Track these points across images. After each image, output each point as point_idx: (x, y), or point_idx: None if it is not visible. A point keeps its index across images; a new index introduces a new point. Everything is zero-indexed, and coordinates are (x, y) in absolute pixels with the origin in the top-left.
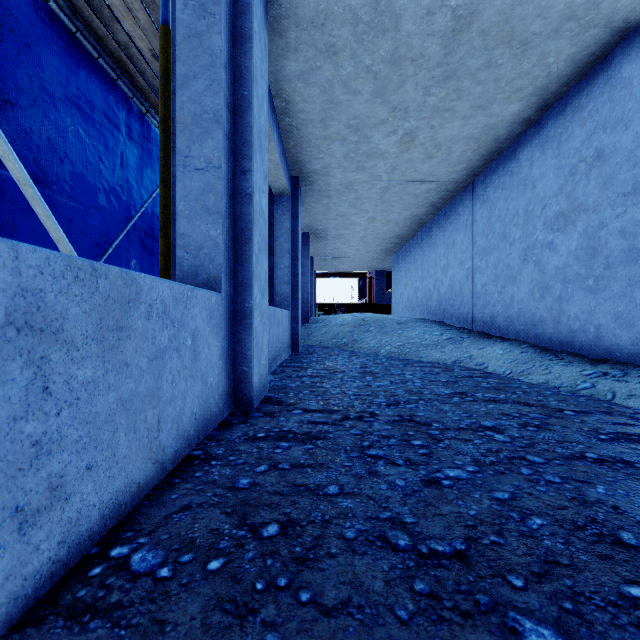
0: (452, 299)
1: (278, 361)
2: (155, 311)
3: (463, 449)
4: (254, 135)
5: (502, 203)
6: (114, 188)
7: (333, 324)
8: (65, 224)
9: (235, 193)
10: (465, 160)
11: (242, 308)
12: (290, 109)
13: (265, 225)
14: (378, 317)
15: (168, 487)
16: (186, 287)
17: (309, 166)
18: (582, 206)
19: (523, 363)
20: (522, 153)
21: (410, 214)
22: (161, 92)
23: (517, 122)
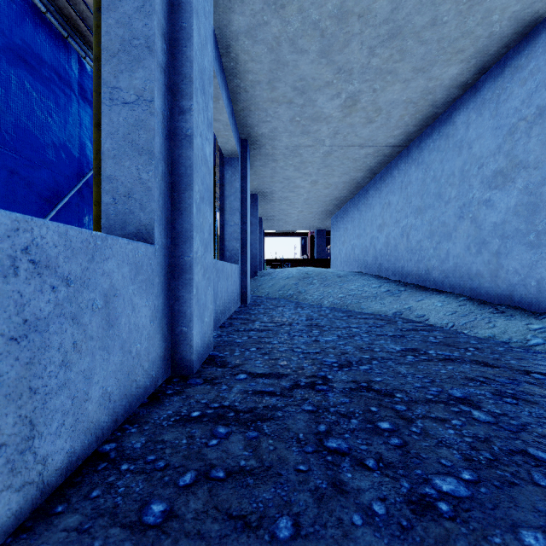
0: (388, 254)
1: (227, 313)
2: (23, 265)
3: (443, 436)
4: (194, 72)
5: (437, 165)
6: (65, 144)
7: (279, 277)
8: (8, 177)
9: (173, 135)
10: (402, 125)
11: (181, 262)
12: (238, 69)
13: (209, 175)
14: (320, 271)
15: (41, 525)
16: (92, 234)
17: (257, 130)
18: (522, 163)
19: (464, 316)
20: (458, 117)
21: (349, 178)
22: (95, 28)
23: (454, 86)
